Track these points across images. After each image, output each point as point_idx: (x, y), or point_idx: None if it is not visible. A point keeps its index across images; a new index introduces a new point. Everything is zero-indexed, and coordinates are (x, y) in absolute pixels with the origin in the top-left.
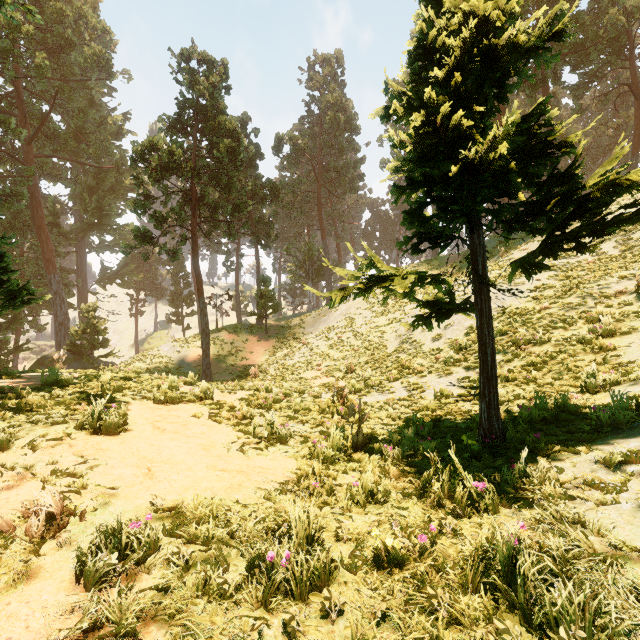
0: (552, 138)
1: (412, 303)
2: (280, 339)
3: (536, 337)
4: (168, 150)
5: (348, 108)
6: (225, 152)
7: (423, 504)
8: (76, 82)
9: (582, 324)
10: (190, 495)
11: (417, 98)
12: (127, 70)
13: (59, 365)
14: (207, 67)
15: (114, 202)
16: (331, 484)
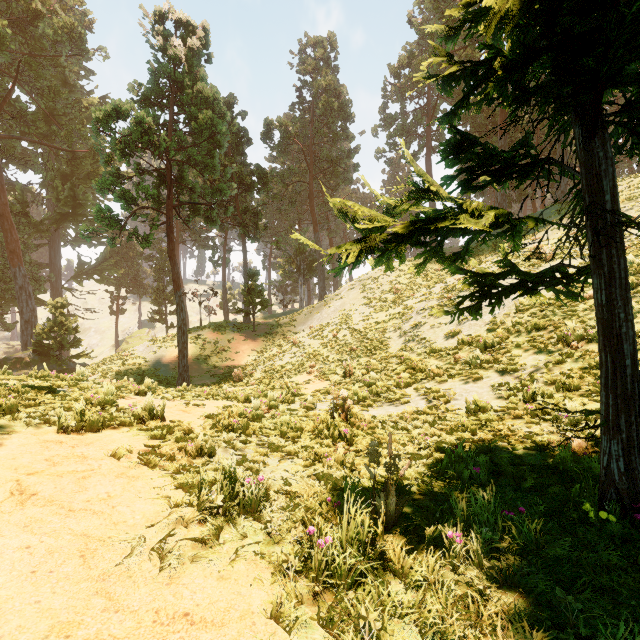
0: None
1: (415, 297)
2: (269, 338)
3: (591, 332)
4: (136, 117)
5: (342, 93)
6: (204, 124)
7: None
8: (45, 58)
9: None
10: None
11: None
12: (103, 47)
13: None
14: (185, 31)
15: (92, 192)
16: None
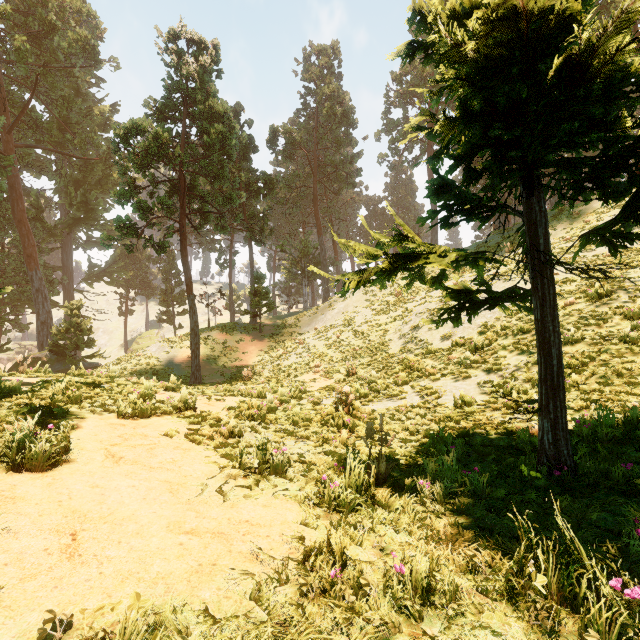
0: (638, 69)
1: (415, 300)
2: (275, 339)
3: (566, 335)
4: (153, 134)
5: (345, 100)
6: (216, 138)
7: (522, 614)
8: (60, 69)
9: (619, 320)
10: (126, 596)
11: (467, 2)
12: (114, 58)
13: (23, 368)
14: (197, 48)
15: (102, 197)
16: (359, 567)
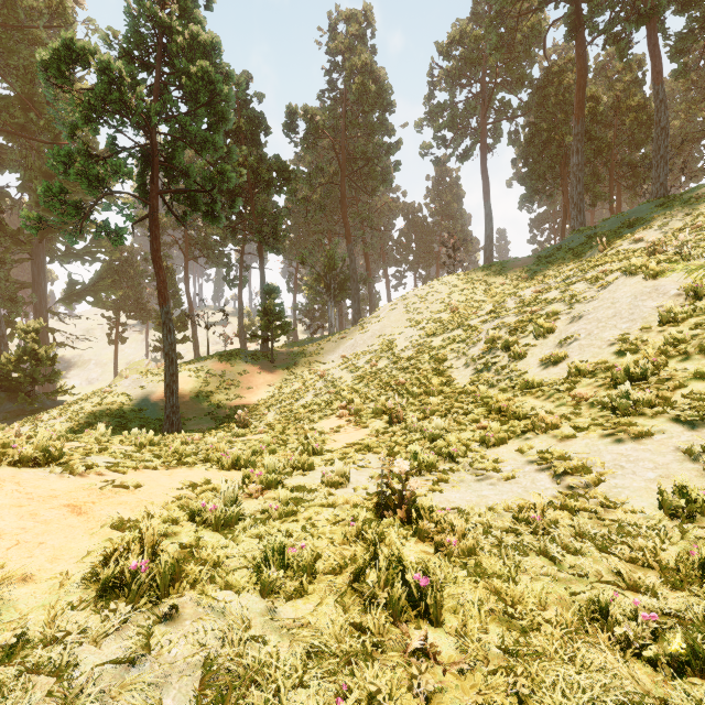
0: None
1: (479, 315)
2: (290, 370)
3: None
4: (100, 62)
5: (380, 76)
6: (199, 82)
7: None
8: (19, 29)
9: None
10: None
11: None
12: (92, 19)
13: None
14: None
15: (85, 200)
16: None
